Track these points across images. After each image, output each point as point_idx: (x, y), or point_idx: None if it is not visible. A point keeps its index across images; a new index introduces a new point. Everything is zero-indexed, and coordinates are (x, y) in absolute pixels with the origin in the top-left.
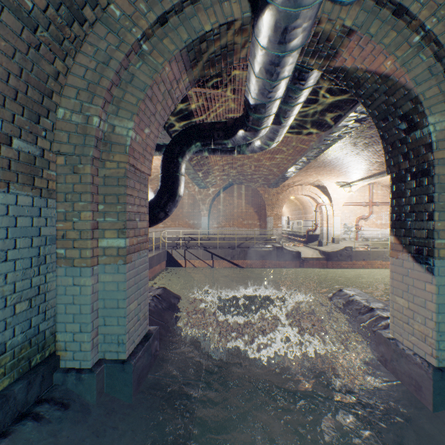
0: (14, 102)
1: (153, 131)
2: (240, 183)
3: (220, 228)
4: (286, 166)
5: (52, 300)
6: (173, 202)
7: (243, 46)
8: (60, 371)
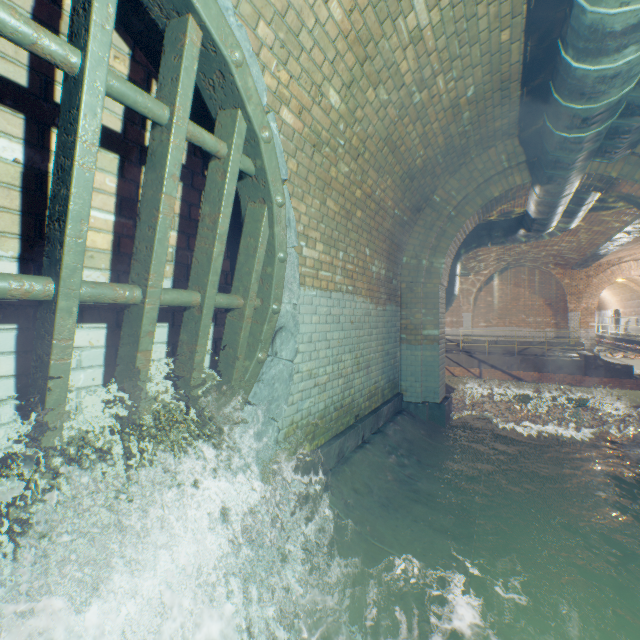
0: (394, 263)
1: (450, 257)
2: (521, 265)
3: (489, 327)
4: (596, 243)
5: (397, 363)
6: (448, 301)
7: (523, 191)
8: (404, 401)
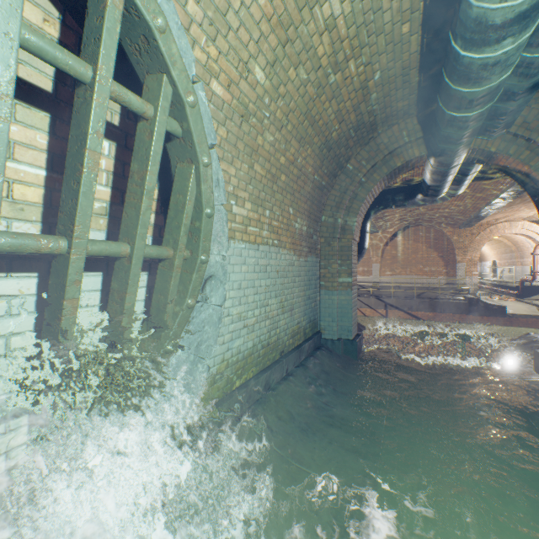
0: (314, 221)
1: (361, 217)
2: (419, 224)
3: (393, 276)
4: (478, 206)
5: (317, 306)
6: (360, 254)
7: (421, 162)
8: (323, 338)
